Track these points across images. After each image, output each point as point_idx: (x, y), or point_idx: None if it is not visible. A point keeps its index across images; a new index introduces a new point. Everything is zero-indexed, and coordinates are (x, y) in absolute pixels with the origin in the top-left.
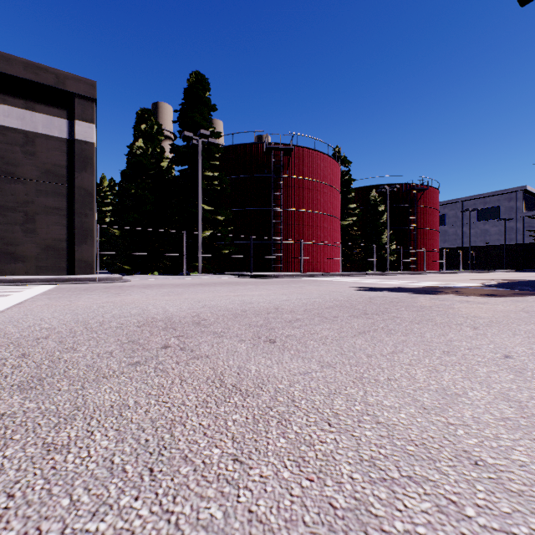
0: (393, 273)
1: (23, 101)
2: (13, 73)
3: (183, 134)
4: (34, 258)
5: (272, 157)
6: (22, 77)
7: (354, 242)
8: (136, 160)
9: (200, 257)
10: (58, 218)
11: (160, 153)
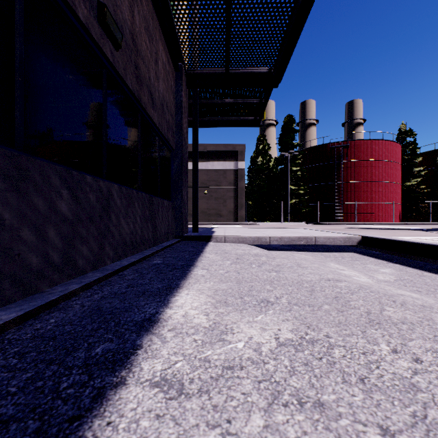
0: (437, 224)
1: (223, 159)
2: (220, 150)
3: (280, 154)
4: (226, 216)
5: (335, 151)
6: (223, 150)
7: (416, 199)
8: (258, 167)
9: (289, 214)
10: (232, 200)
11: (269, 159)
